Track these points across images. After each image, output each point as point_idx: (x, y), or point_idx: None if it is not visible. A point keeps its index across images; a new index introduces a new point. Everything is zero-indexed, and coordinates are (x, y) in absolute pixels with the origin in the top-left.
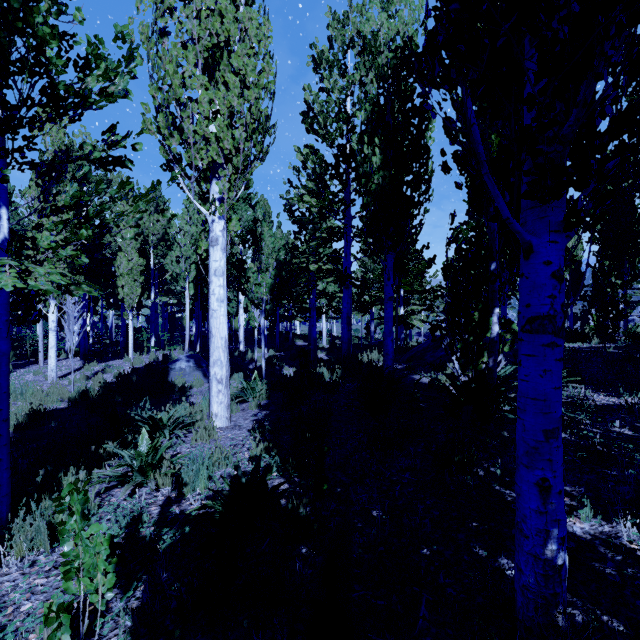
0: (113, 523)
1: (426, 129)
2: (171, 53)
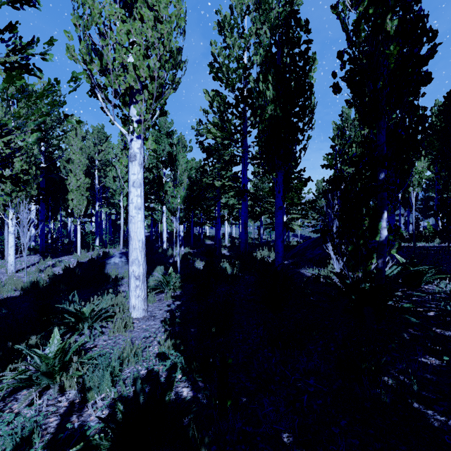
0: None
1: (310, 69)
2: None
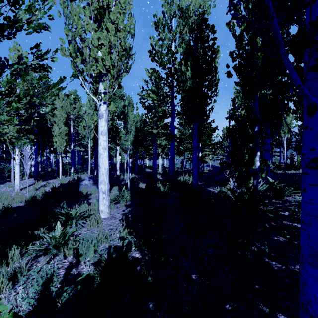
0: (35, 282)
1: (215, 57)
2: (76, 11)
